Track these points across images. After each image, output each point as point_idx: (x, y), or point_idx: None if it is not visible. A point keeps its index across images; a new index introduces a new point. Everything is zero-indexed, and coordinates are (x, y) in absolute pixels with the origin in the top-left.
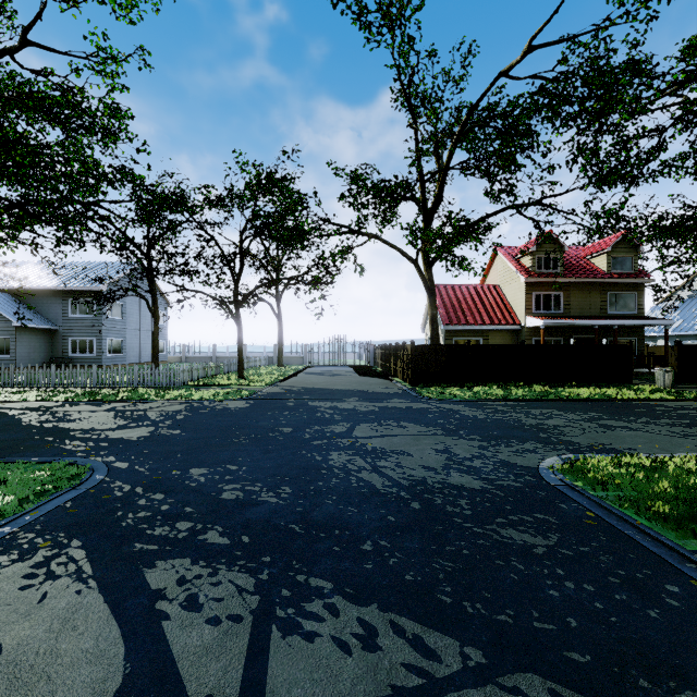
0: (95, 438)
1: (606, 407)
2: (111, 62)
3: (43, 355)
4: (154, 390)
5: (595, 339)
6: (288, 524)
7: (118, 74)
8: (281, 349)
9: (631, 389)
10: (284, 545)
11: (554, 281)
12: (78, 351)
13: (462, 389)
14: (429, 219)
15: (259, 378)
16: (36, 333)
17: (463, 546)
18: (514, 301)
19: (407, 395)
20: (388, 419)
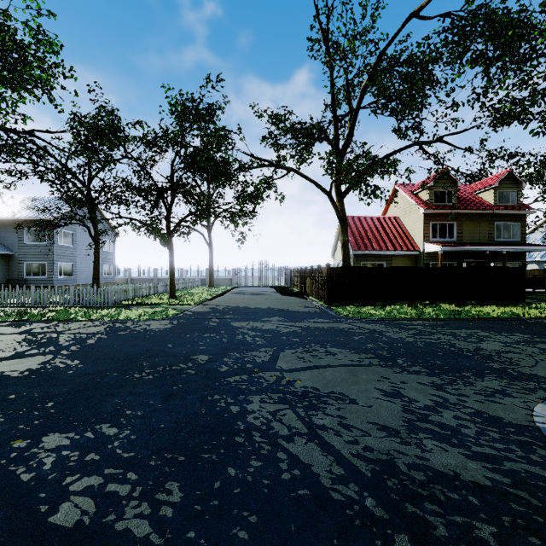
0: None
1: (525, 327)
2: None
3: None
4: (85, 309)
5: (486, 262)
6: None
7: None
8: (212, 272)
9: (531, 307)
10: None
11: (451, 212)
12: (32, 273)
13: (375, 308)
14: (341, 156)
15: (189, 297)
16: None
17: None
18: (413, 230)
19: (326, 314)
20: (313, 343)
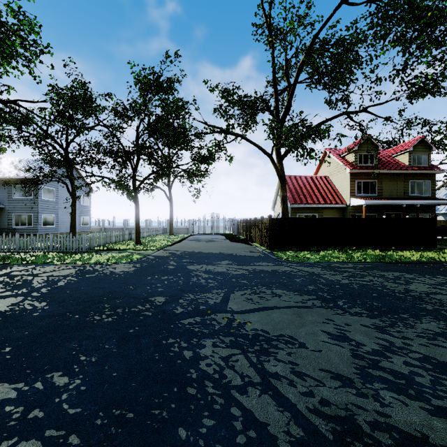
0: None
1: (444, 270)
2: None
3: None
4: (62, 254)
5: (403, 214)
6: None
7: None
8: (172, 222)
9: (444, 252)
10: None
11: (373, 171)
12: (20, 223)
13: (311, 253)
14: (281, 124)
15: (152, 244)
16: None
17: None
18: (341, 187)
19: (269, 258)
20: (260, 285)
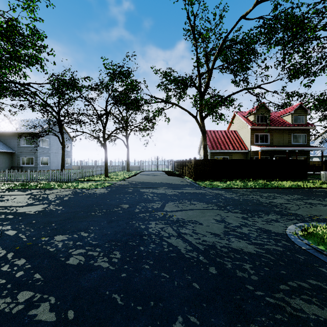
0: (8, 212)
1: (301, 192)
2: (30, 1)
3: (7, 165)
4: (58, 183)
5: (286, 157)
6: (111, 293)
7: (34, 8)
8: (128, 162)
9: (309, 182)
10: (103, 323)
11: (266, 127)
12: (25, 163)
13: (221, 182)
14: (203, 96)
15: (116, 177)
16: (3, 154)
17: (265, 323)
18: (245, 138)
19: (193, 185)
20: (184, 199)
